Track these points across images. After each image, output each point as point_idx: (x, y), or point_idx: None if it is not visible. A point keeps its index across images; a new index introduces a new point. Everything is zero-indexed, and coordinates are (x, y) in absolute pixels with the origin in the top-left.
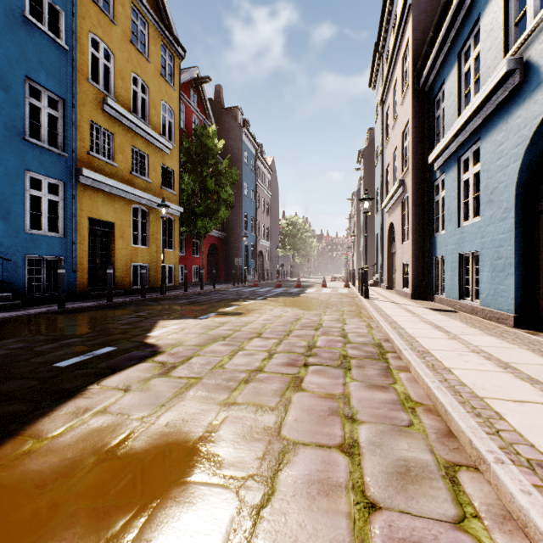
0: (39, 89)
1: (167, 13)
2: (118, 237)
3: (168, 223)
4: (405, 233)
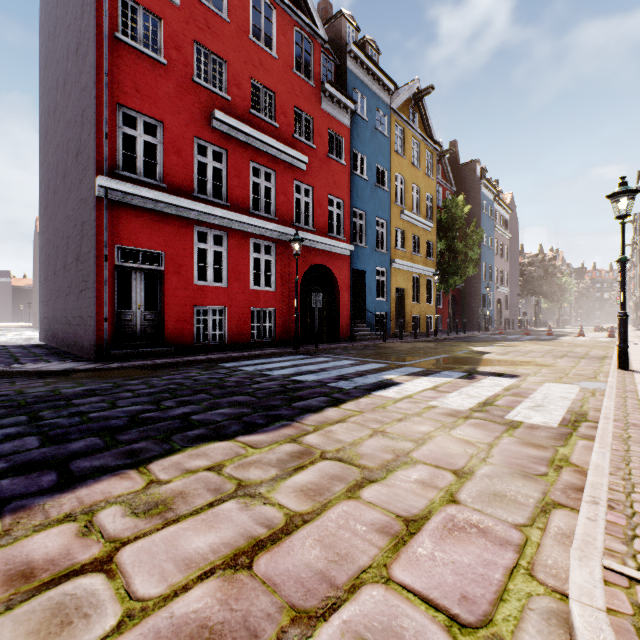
0: (378, 220)
1: (429, 125)
2: (406, 298)
3: (426, 283)
4: None
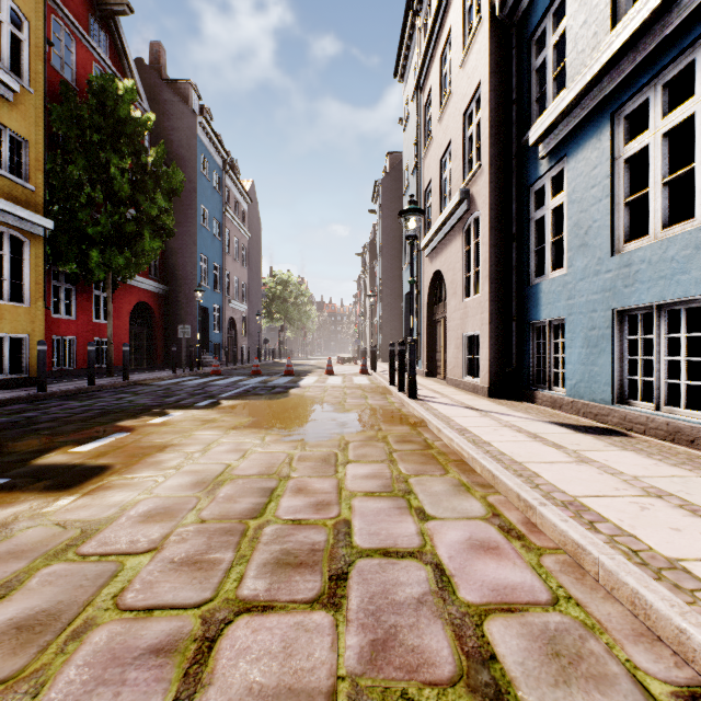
0: None
1: None
2: None
3: (18, 250)
4: (467, 284)
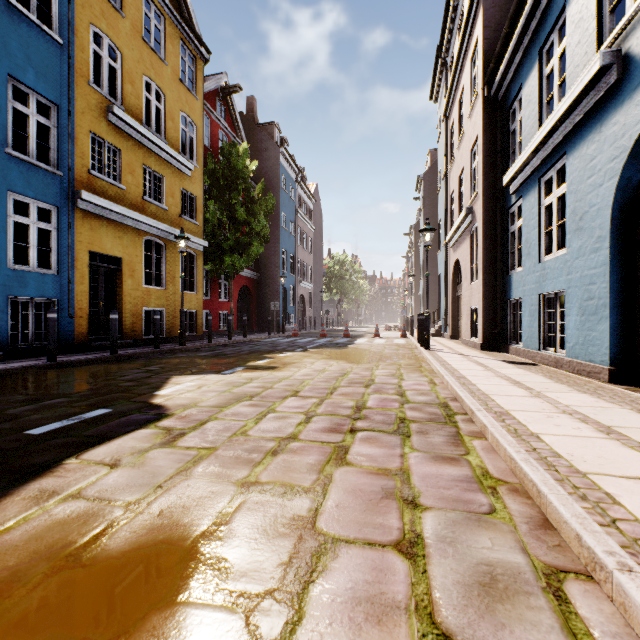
0: (26, 91)
1: (188, 5)
2: (126, 276)
3: (189, 260)
4: (473, 272)
